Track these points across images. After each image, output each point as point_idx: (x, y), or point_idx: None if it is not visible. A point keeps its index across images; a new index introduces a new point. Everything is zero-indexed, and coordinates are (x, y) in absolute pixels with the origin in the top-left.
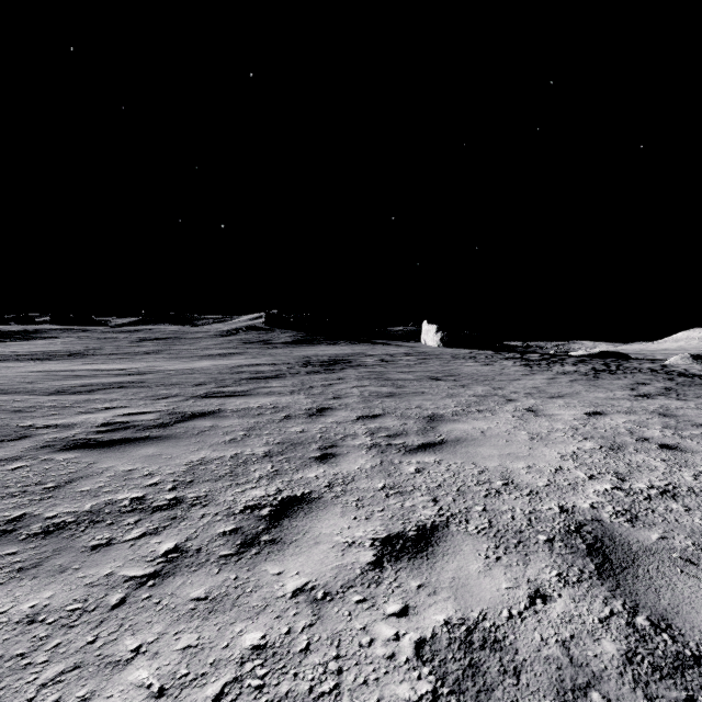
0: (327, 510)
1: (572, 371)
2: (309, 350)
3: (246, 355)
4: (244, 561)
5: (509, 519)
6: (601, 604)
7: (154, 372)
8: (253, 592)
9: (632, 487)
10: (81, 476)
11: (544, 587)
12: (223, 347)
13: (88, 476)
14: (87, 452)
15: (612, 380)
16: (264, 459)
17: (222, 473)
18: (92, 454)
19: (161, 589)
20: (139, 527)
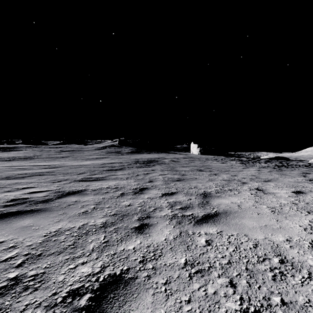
0: (139, 300)
1: (266, 166)
2: (138, 156)
3: (108, 158)
4: None
5: None
6: None
7: (62, 166)
8: None
9: None
10: None
11: None
12: (98, 154)
13: None
14: None
15: (289, 171)
16: (101, 229)
17: (66, 244)
18: None
19: None
20: None
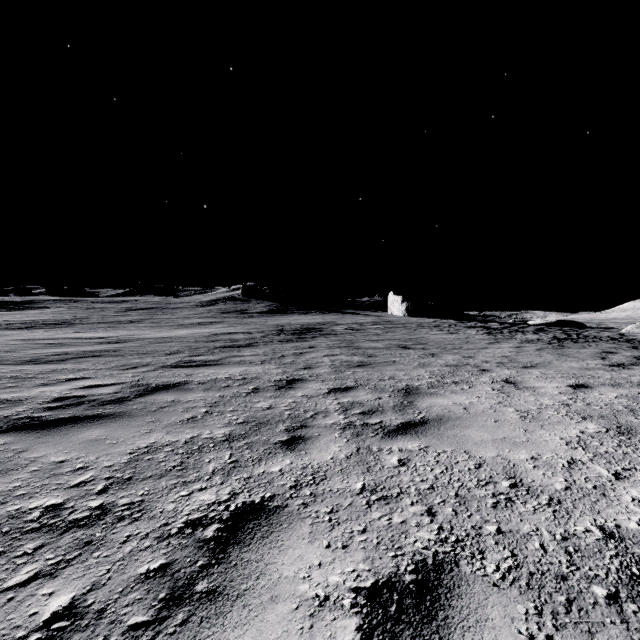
0: (291, 530)
1: (535, 339)
2: (283, 319)
3: (223, 324)
4: None
5: (539, 550)
6: None
7: (133, 340)
8: None
9: None
10: None
11: None
12: (202, 316)
13: (7, 471)
14: (22, 435)
15: (578, 348)
16: (223, 444)
17: (169, 465)
18: (27, 439)
19: None
20: (35, 560)
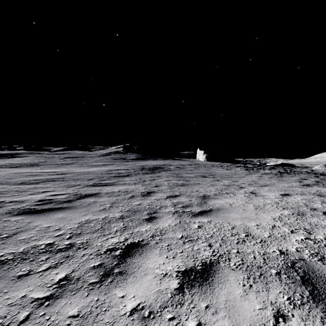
0: (151, 252)
1: (269, 172)
2: (144, 162)
3: (114, 165)
4: (103, 287)
5: (252, 258)
6: (320, 323)
7: (69, 173)
8: (107, 311)
9: (316, 238)
10: (22, 230)
11: (282, 308)
12: (103, 161)
13: (25, 230)
14: (28, 216)
15: (289, 177)
16: (119, 220)
17: (96, 228)
18: (30, 217)
19: (52, 308)
20: (47, 262)
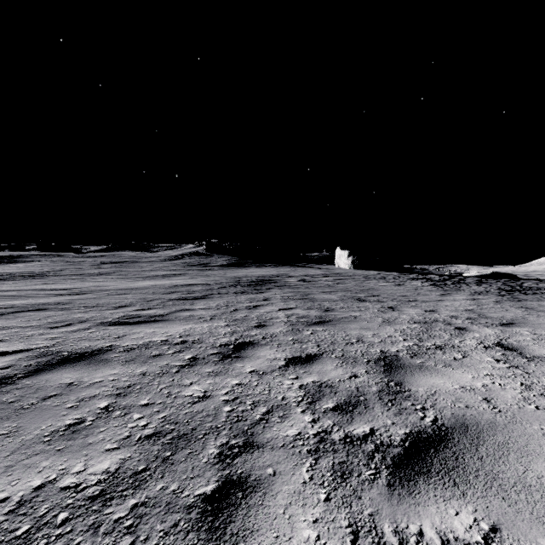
0: None
1: (483, 291)
2: (241, 271)
3: (185, 276)
4: None
5: None
6: None
7: (94, 292)
8: None
9: None
10: None
11: None
12: (168, 269)
13: None
14: None
15: (536, 301)
16: (86, 513)
17: None
18: None
19: None
20: None
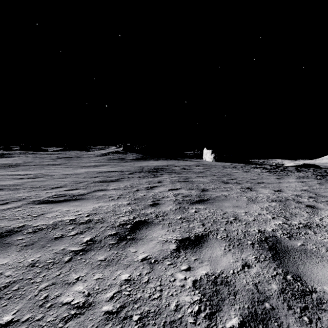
0: None
1: (304, 176)
2: (144, 163)
3: (108, 166)
4: None
5: None
6: None
7: (45, 176)
8: None
9: None
10: None
11: None
12: (98, 161)
13: None
14: None
15: None
16: None
17: None
18: None
19: None
20: None
